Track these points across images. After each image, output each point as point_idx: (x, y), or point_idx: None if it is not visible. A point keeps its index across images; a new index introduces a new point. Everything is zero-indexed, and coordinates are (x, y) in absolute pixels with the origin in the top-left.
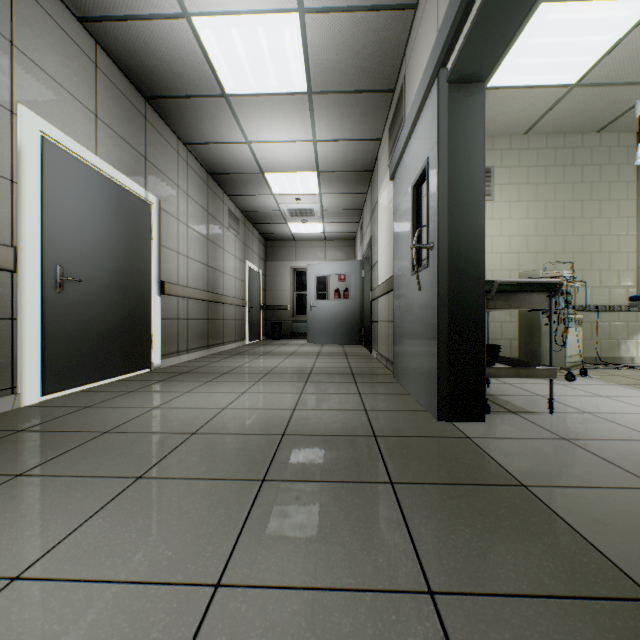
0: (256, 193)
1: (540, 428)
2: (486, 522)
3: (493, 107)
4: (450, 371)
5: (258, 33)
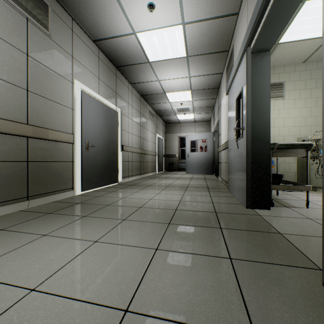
0: (161, 102)
1: (298, 213)
2: (258, 243)
3: (283, 52)
4: (252, 185)
5: (164, 35)
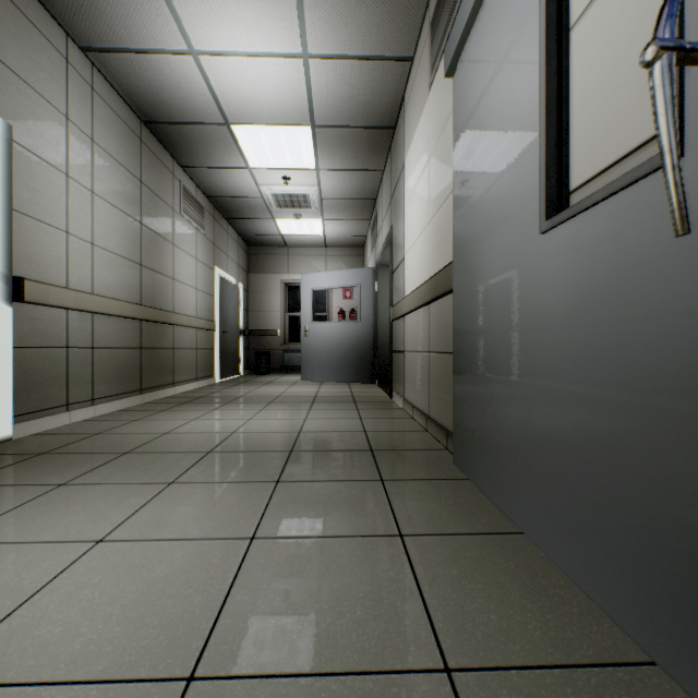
0: (224, 164)
1: None
2: None
3: None
4: None
5: None
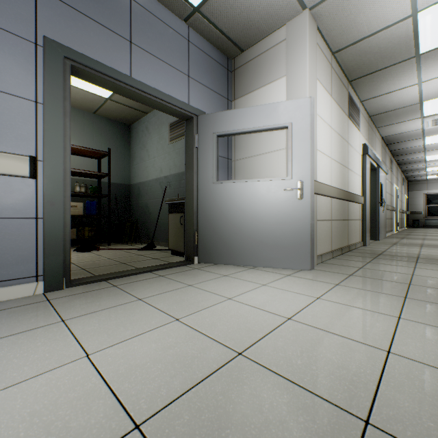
0: (417, 172)
1: None
2: None
3: None
4: None
5: None
